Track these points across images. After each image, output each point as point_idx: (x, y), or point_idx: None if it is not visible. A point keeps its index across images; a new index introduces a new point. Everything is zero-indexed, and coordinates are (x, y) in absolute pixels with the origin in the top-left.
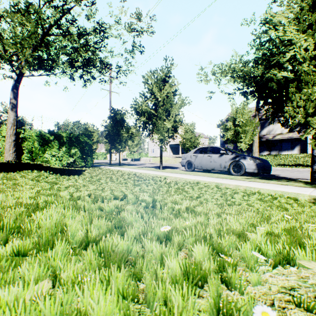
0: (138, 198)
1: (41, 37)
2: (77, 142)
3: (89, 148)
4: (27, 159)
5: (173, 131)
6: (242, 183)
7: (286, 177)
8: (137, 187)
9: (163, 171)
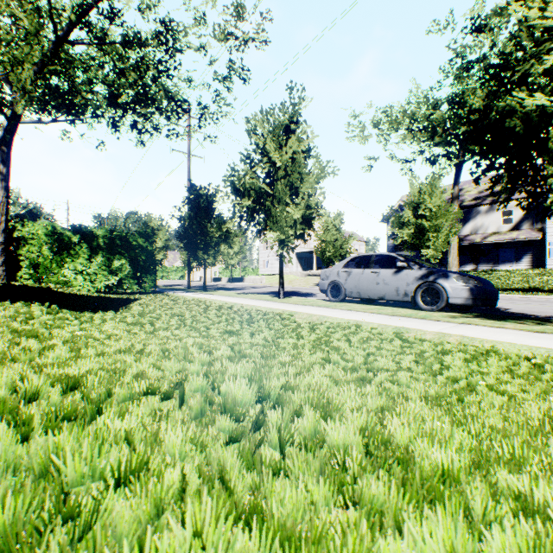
0: (219, 388)
1: (52, 47)
2: (125, 248)
3: (147, 258)
4: (28, 278)
5: (304, 225)
6: (449, 329)
7: (524, 313)
8: (229, 338)
9: (285, 302)
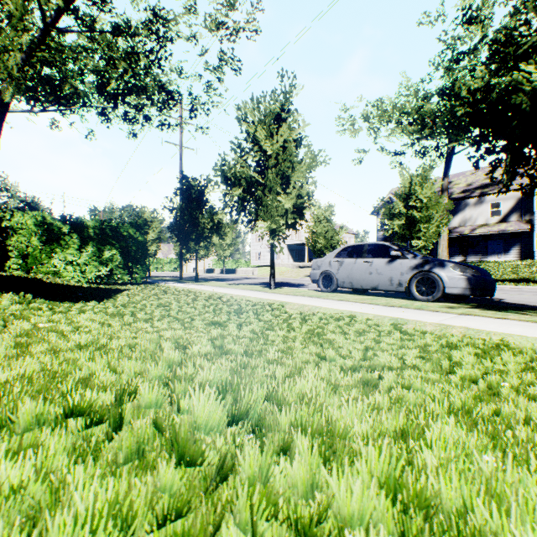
0: (179, 403)
1: (40, 34)
2: (116, 238)
3: (138, 248)
4: (17, 268)
5: (295, 214)
6: (450, 320)
7: (521, 303)
8: (214, 330)
9: (276, 292)
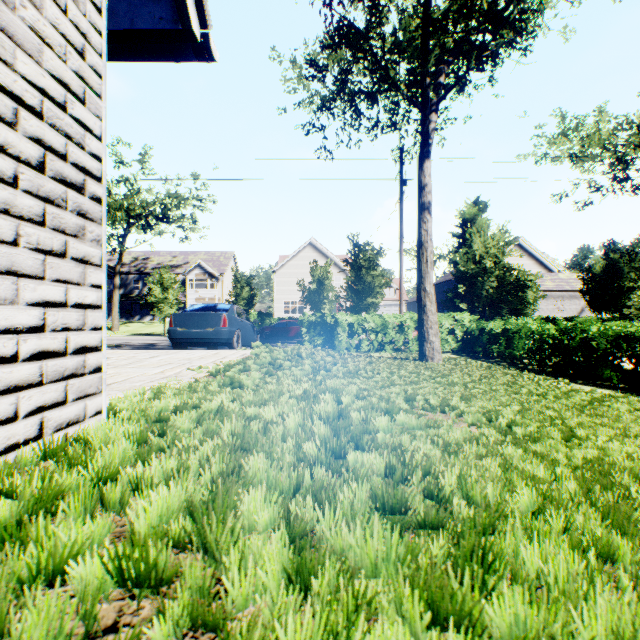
0: None
1: None
2: None
3: None
4: None
5: None
6: None
7: None
8: None
9: None
